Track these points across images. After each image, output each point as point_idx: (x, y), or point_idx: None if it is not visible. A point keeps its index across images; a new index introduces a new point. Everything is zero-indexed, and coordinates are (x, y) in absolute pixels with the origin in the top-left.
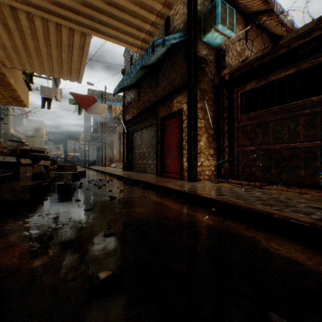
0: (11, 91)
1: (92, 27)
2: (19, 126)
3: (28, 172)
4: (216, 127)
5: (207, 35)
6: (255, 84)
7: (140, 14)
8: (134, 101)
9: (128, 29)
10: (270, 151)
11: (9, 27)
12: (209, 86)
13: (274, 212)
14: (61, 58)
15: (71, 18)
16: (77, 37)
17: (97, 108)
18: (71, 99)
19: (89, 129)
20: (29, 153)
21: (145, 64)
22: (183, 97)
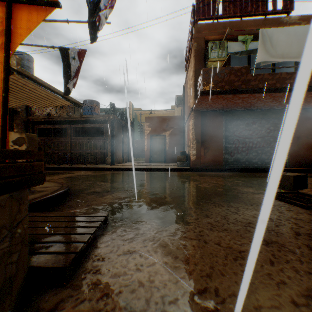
0: None
1: None
2: None
3: None
4: None
5: None
6: (44, 127)
7: None
8: None
9: None
10: (49, 152)
11: None
12: (22, 121)
13: None
14: None
15: None
16: None
17: None
18: None
19: None
20: None
21: None
22: None
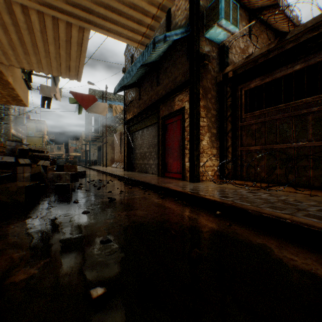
0: (9, 90)
1: (90, 21)
2: (20, 125)
3: (26, 172)
4: (219, 126)
5: (210, 31)
6: (260, 81)
7: (140, 6)
8: (134, 100)
9: (127, 23)
10: (276, 150)
11: (4, 22)
12: (211, 83)
13: (285, 216)
14: (59, 54)
15: (68, 11)
16: (75, 32)
17: (98, 107)
18: (71, 98)
19: (90, 129)
20: (28, 153)
21: (146, 61)
22: (185, 95)
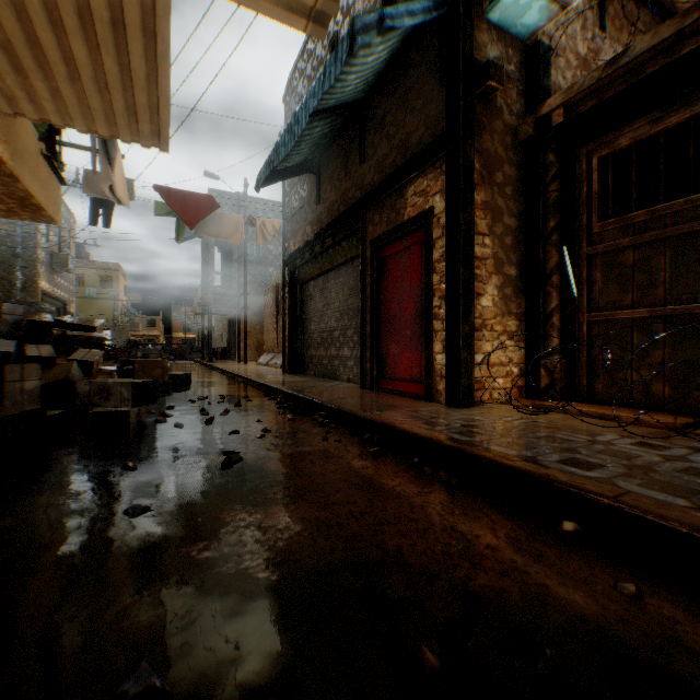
0: (7, 181)
1: None
2: (62, 273)
3: (31, 379)
4: (524, 257)
5: (502, 2)
6: (649, 126)
7: None
8: (306, 205)
9: None
10: None
11: None
12: (504, 145)
13: None
14: (102, 70)
15: None
16: None
17: (221, 224)
18: (159, 203)
19: (211, 279)
20: (51, 330)
21: (332, 98)
22: (435, 179)
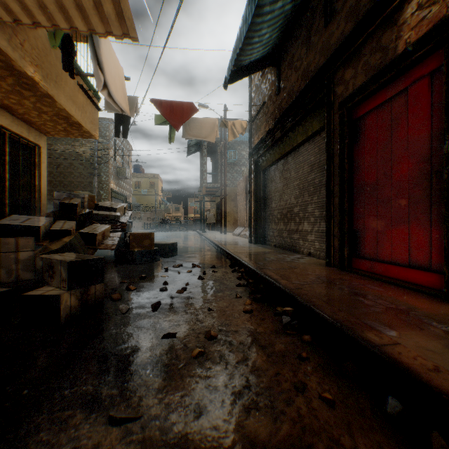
0: (49, 102)
1: None
2: (123, 179)
3: (24, 250)
4: None
5: None
6: None
7: None
8: (268, 100)
9: None
10: None
11: None
12: None
13: None
14: None
15: None
16: None
17: (201, 127)
18: (157, 116)
19: (204, 177)
20: (75, 210)
21: None
22: None
